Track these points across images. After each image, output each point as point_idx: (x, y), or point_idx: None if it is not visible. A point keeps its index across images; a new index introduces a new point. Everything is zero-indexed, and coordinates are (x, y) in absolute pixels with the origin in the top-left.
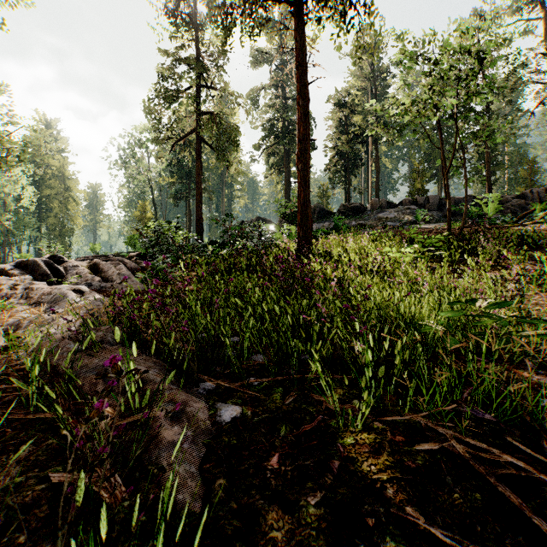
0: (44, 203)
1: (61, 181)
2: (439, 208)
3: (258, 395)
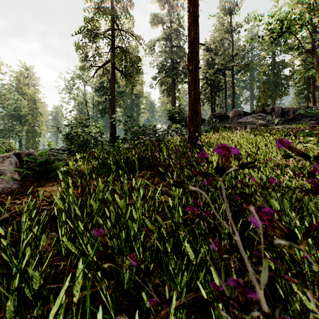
0: (23, 117)
1: (33, 103)
2: (282, 115)
3: None
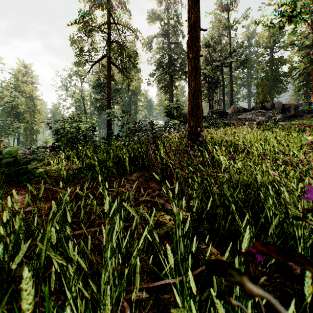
0: (21, 114)
1: (31, 100)
2: (282, 112)
3: None
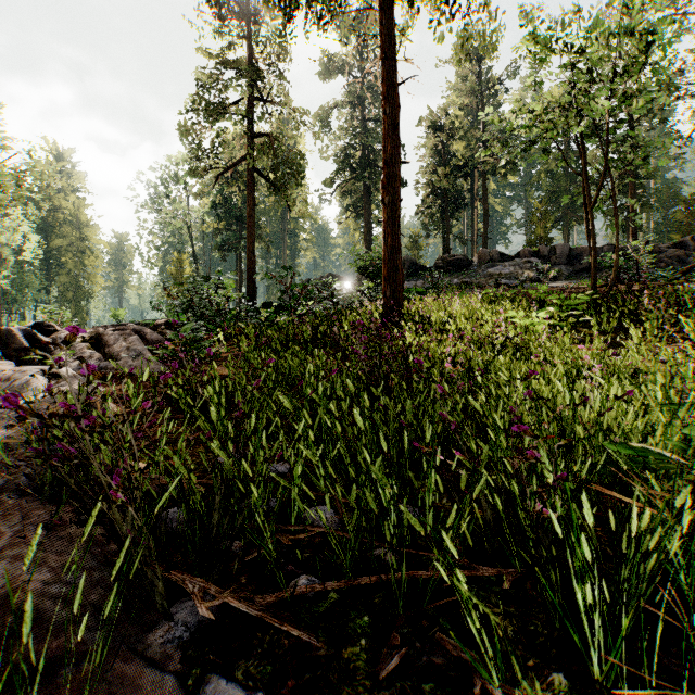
0: (54, 257)
1: (76, 229)
2: (569, 262)
3: (313, 642)
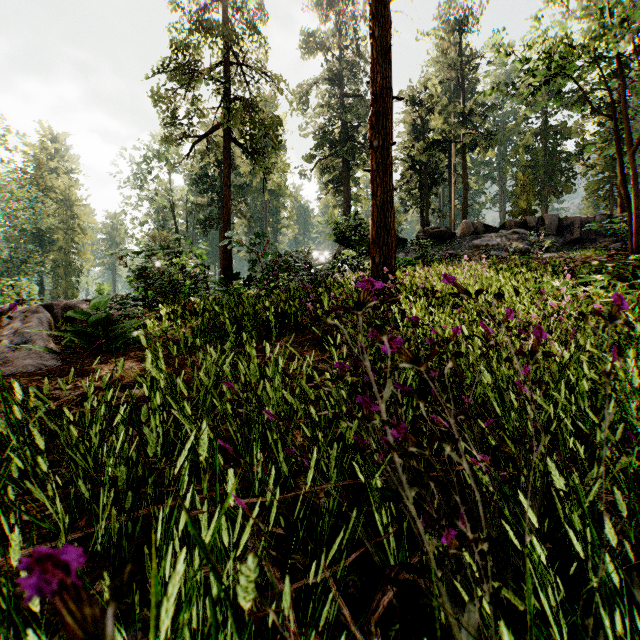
0: (46, 235)
1: (67, 207)
2: (559, 233)
3: None
